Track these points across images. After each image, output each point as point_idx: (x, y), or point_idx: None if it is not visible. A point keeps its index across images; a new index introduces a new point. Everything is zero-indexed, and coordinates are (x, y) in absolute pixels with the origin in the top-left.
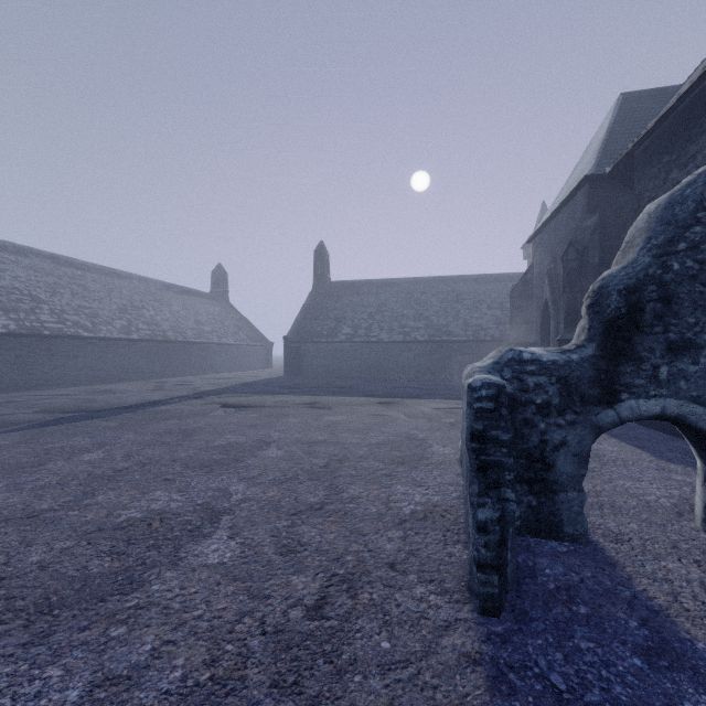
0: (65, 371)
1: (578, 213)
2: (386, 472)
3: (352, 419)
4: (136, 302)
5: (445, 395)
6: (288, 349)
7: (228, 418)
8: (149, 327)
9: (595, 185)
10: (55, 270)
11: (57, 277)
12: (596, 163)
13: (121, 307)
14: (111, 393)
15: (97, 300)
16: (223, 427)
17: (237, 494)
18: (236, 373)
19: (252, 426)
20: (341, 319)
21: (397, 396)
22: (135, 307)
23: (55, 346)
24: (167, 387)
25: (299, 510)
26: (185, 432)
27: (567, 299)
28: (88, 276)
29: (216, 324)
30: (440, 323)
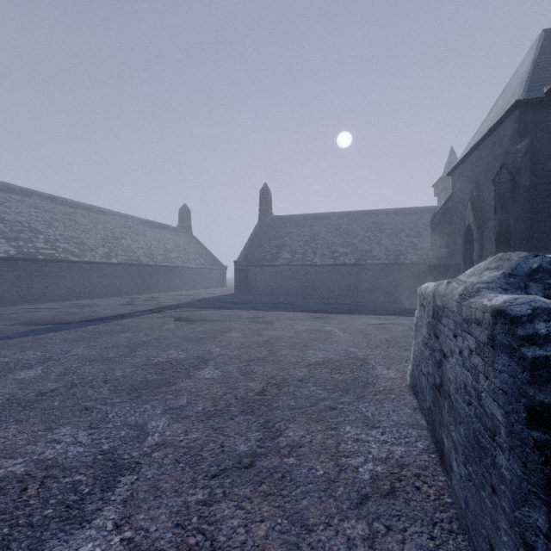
0: (56, 288)
1: (506, 139)
2: (330, 403)
3: (291, 334)
4: (116, 234)
5: (373, 311)
6: (238, 271)
7: (177, 332)
8: (126, 253)
9: (525, 110)
10: (52, 208)
11: (54, 213)
12: (525, 90)
13: (104, 237)
14: (89, 307)
15: (85, 232)
16: (169, 341)
17: (154, 435)
18: (196, 291)
19: (196, 340)
20: (281, 246)
21: (331, 311)
22: (115, 237)
23: (48, 268)
24: (136, 302)
25: (223, 467)
26: (132, 347)
27: (499, 220)
28: (79, 213)
29: (181, 252)
30: (365, 249)
